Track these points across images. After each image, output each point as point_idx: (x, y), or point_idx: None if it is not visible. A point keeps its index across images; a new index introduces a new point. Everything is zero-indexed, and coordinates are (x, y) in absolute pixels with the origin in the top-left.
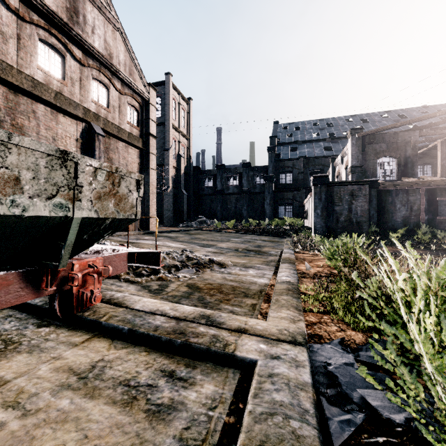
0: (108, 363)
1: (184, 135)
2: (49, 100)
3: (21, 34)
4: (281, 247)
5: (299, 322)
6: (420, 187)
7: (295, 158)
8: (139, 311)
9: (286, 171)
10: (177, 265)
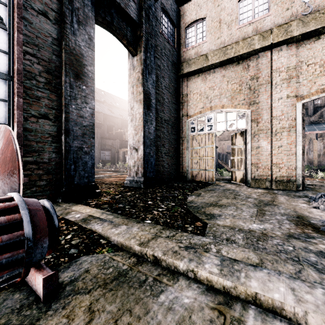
0: None
1: None
2: None
3: None
4: None
5: None
6: None
7: (98, 111)
8: None
9: None
10: None
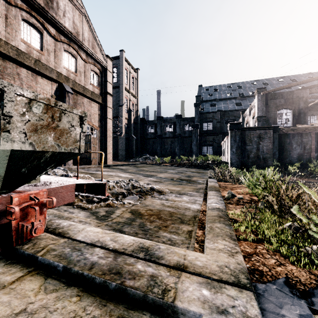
0: (29, 316)
1: (133, 95)
2: (30, 65)
3: (8, 14)
4: (206, 177)
5: (237, 255)
6: (311, 131)
7: (215, 111)
8: (80, 242)
9: (207, 121)
10: (123, 193)
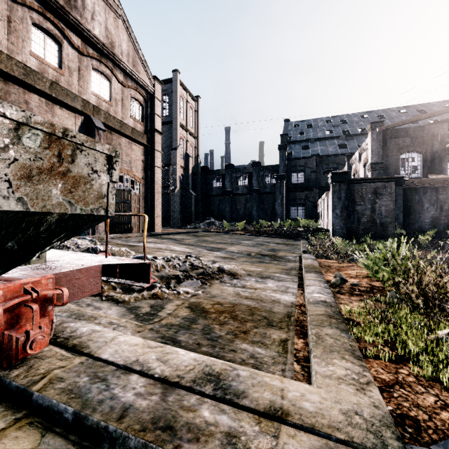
0: None
1: (192, 134)
2: (44, 89)
3: (12, 16)
4: (299, 251)
5: (370, 388)
6: None
7: (308, 156)
8: (106, 362)
9: (297, 170)
10: (178, 276)
